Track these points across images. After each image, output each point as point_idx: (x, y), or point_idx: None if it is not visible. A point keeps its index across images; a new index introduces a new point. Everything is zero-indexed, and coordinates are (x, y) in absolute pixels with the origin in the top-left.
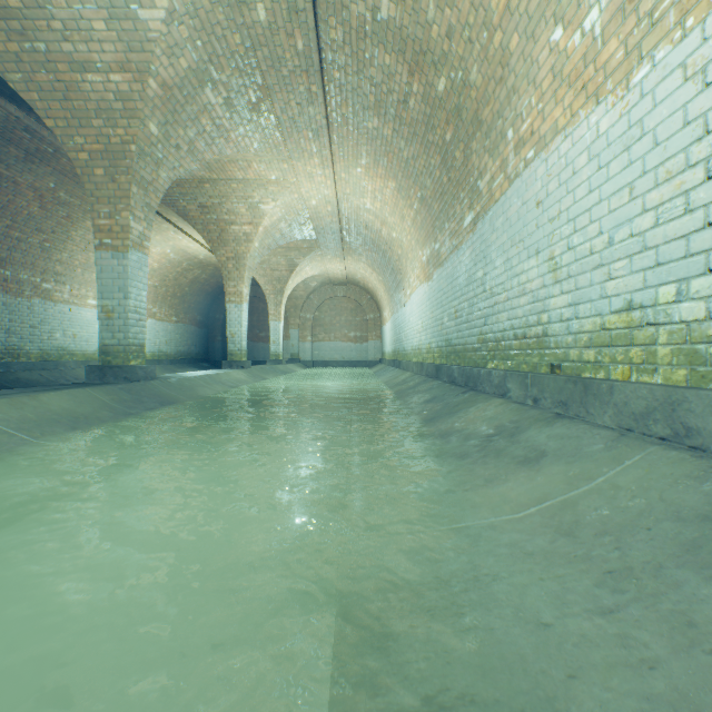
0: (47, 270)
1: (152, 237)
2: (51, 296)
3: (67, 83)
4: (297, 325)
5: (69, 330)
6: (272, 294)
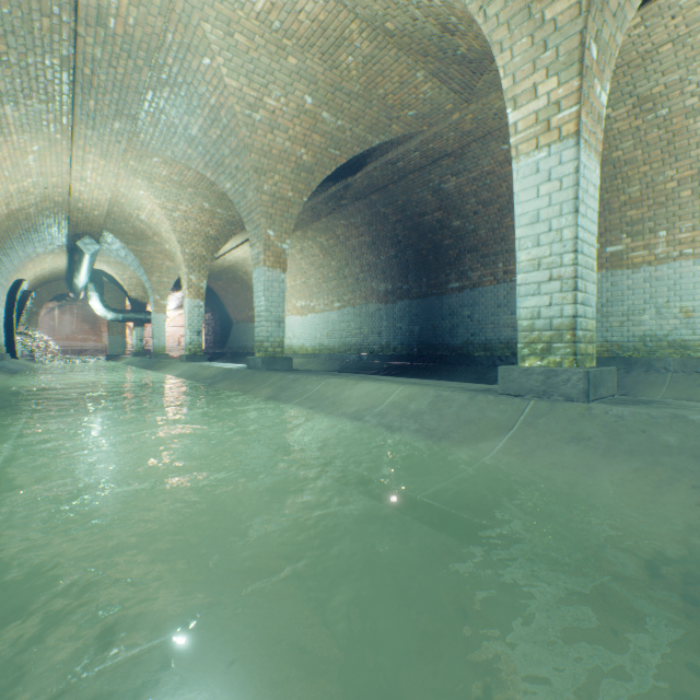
0: (609, 228)
1: None
2: (624, 261)
3: None
4: None
5: (671, 306)
6: None
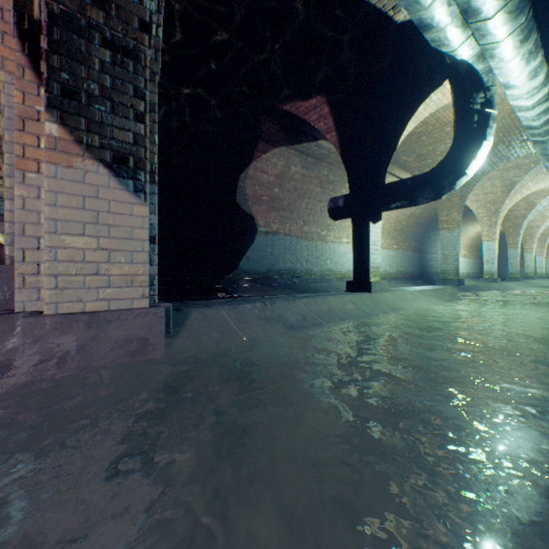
0: None
1: (476, 226)
2: None
3: (506, 214)
4: (548, 255)
5: None
6: (536, 242)
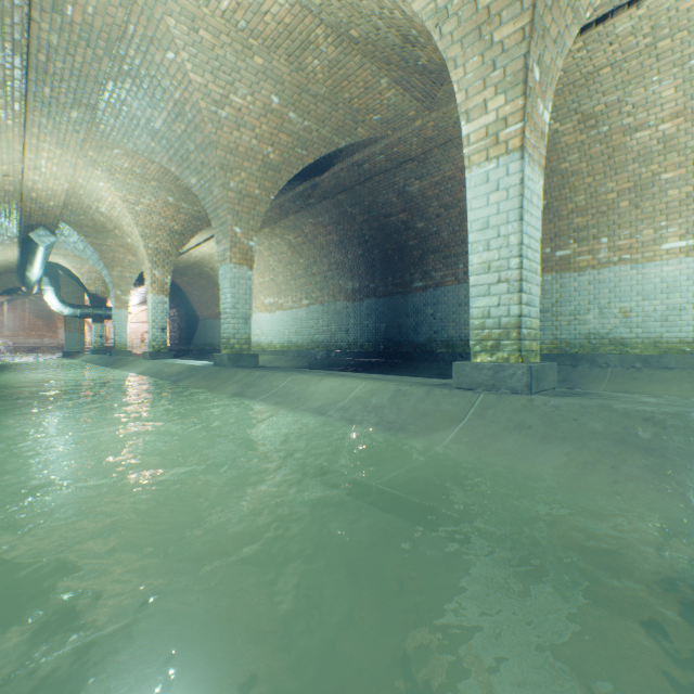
0: (558, 233)
1: None
2: (571, 264)
3: None
4: None
5: (611, 307)
6: None
